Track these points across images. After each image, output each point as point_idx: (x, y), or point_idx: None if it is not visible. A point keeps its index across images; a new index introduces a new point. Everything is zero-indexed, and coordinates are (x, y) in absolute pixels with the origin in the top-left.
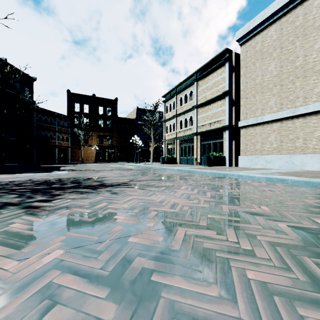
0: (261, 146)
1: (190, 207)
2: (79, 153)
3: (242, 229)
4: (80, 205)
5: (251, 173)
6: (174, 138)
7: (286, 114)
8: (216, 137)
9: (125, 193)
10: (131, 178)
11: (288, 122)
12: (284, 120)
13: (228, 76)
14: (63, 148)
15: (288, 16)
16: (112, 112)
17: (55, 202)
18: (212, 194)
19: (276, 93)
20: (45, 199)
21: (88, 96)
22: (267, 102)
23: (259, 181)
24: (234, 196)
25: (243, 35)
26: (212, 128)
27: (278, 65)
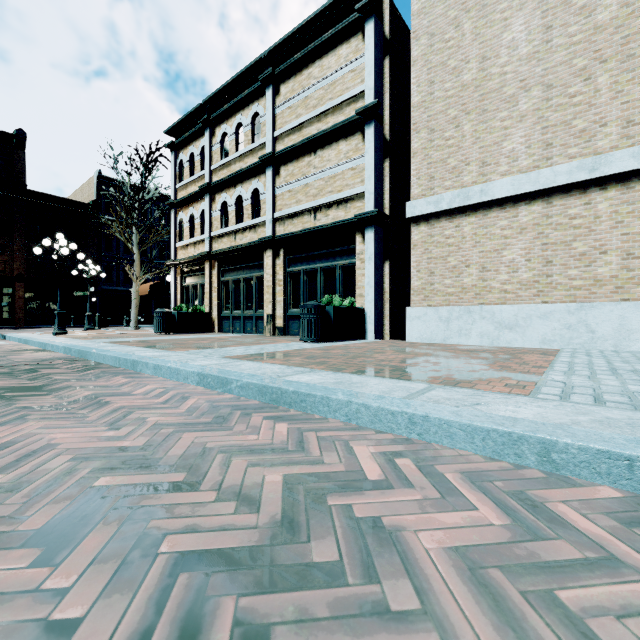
0: (479, 276)
1: None
2: None
3: None
4: None
5: None
6: (204, 256)
7: (568, 174)
8: (333, 251)
9: None
10: None
11: (571, 200)
12: (556, 194)
13: (373, 63)
14: None
15: None
16: (3, 171)
17: None
18: None
19: (531, 112)
20: None
21: None
22: (500, 140)
23: None
24: None
25: None
26: (323, 223)
27: (537, 23)
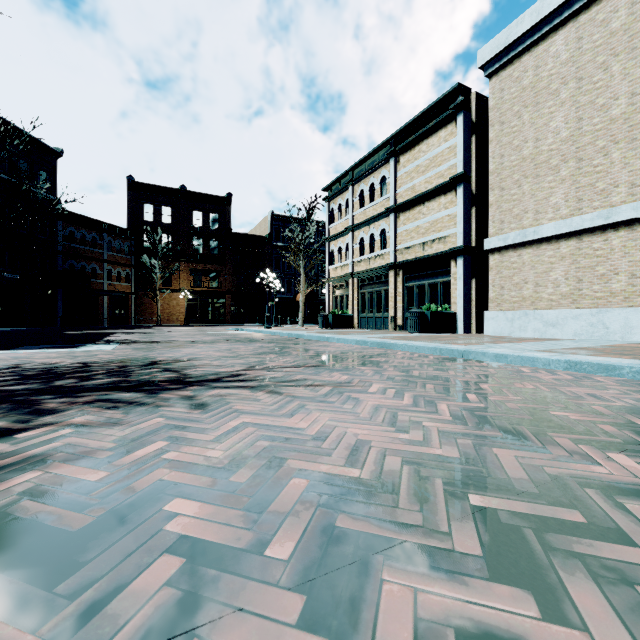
0: (534, 290)
1: (404, 457)
2: (153, 306)
3: (620, 575)
4: (85, 451)
5: (524, 350)
6: (348, 275)
7: (591, 221)
8: (436, 272)
9: (228, 405)
10: (251, 361)
11: (595, 238)
12: (585, 234)
13: (462, 144)
14: (120, 295)
15: (594, 10)
16: (220, 222)
17: (21, 439)
18: (452, 408)
19: (568, 177)
20: (2, 428)
21: (171, 190)
22: (548, 196)
23: (550, 370)
24: (513, 415)
25: (495, 56)
26: (428, 254)
27: (572, 116)
